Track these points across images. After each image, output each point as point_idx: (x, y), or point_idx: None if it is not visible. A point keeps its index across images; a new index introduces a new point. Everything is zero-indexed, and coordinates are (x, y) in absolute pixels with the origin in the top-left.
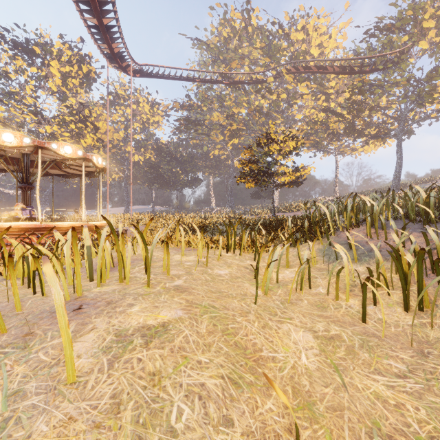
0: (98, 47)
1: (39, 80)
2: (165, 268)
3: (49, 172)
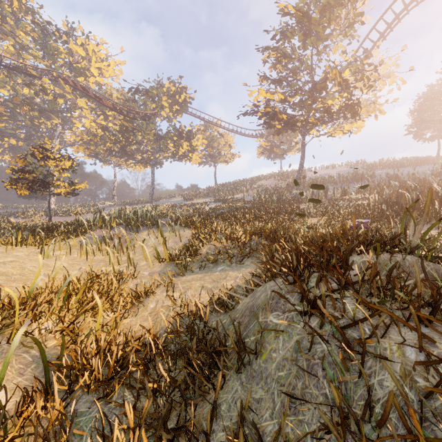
0: None
1: None
2: None
3: None
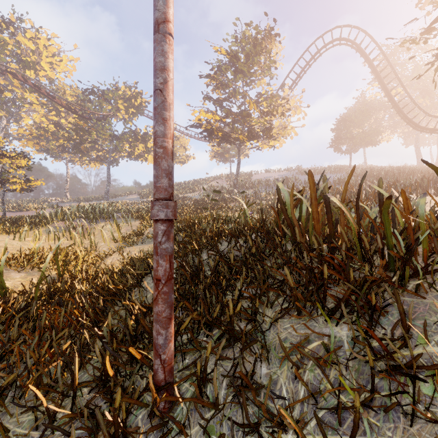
0: None
1: None
2: None
3: None
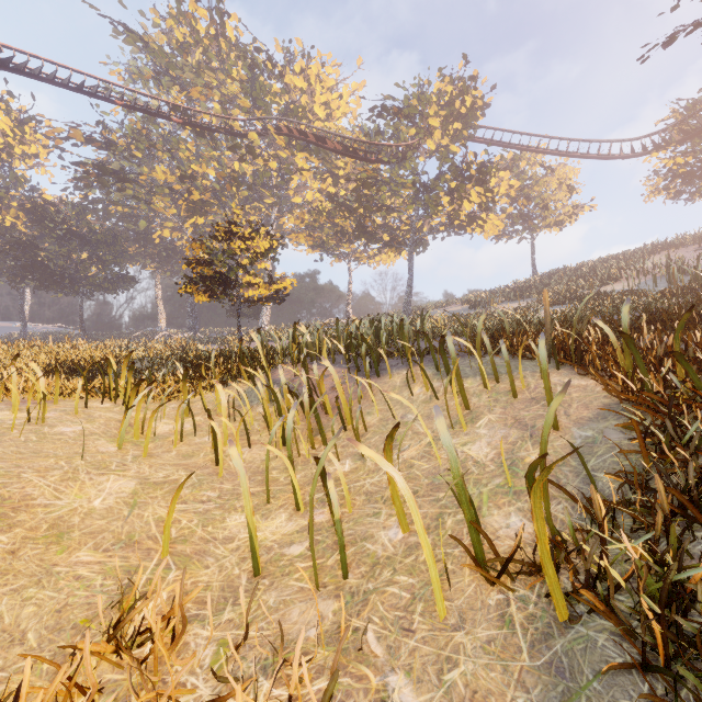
0: None
1: None
2: None
3: None
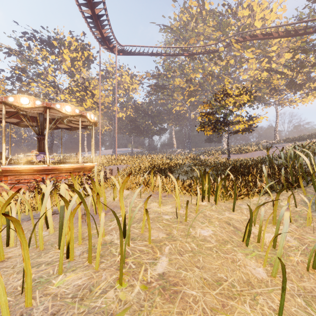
0: (93, 34)
1: (56, 64)
2: (143, 228)
3: (59, 126)
